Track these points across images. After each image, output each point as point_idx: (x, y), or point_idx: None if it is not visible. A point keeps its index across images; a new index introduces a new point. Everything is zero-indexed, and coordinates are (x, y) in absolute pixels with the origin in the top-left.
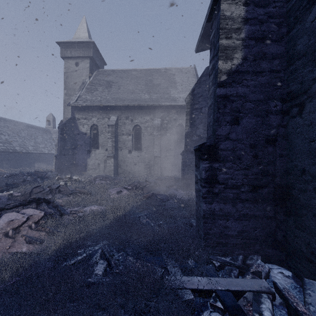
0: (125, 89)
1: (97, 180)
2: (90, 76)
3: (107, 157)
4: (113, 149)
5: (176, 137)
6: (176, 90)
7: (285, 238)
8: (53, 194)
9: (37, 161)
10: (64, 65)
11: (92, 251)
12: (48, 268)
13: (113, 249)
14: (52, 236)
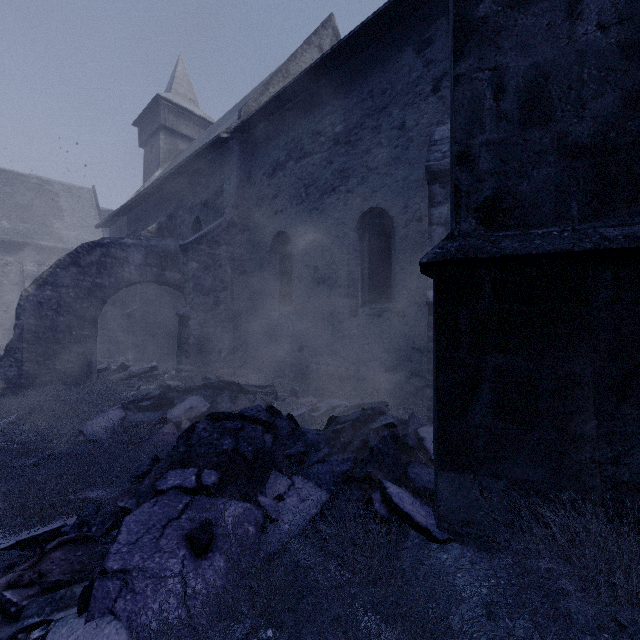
0: None
1: None
2: None
3: None
4: None
5: None
6: (62, 223)
7: None
8: None
9: None
10: None
11: None
12: None
13: None
14: None
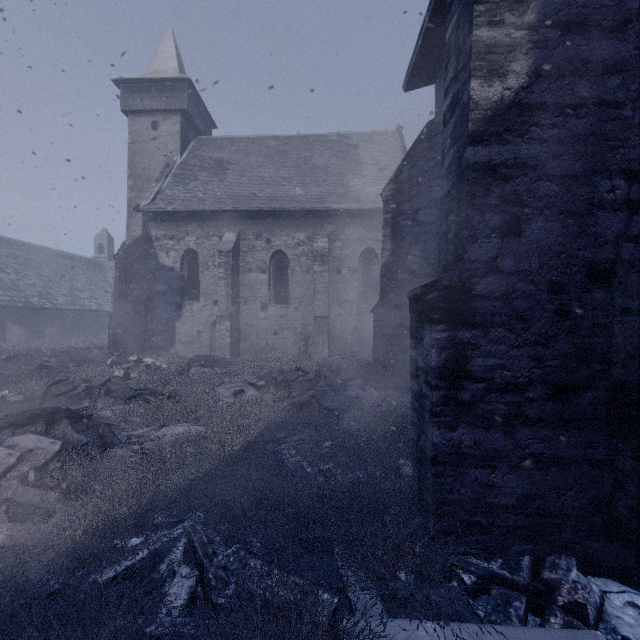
0: (254, 176)
1: (193, 366)
2: (182, 151)
3: (216, 317)
4: (230, 302)
5: (360, 276)
6: (360, 178)
7: (635, 514)
8: (94, 399)
9: (75, 327)
10: (129, 129)
11: (163, 543)
12: (44, 595)
13: (215, 536)
14: (73, 501)
